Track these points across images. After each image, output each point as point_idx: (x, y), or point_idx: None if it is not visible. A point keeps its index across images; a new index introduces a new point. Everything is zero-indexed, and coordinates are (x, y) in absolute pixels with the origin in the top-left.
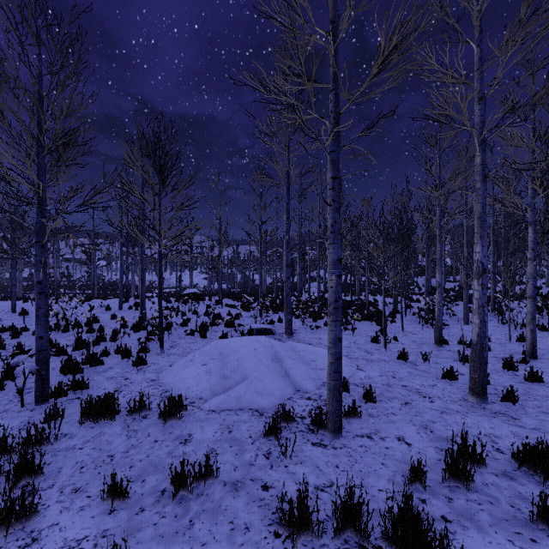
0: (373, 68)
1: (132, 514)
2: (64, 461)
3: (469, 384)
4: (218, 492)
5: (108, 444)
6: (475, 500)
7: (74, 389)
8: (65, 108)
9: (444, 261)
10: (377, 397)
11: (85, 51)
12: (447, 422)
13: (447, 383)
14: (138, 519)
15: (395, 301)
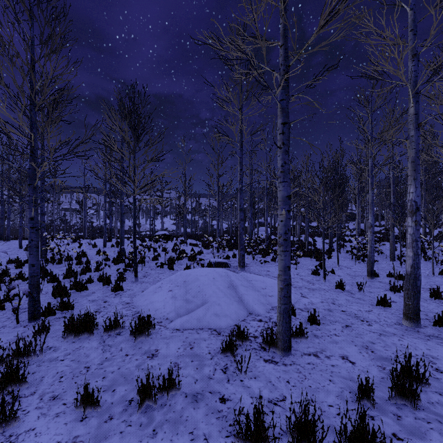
0: (321, 19)
1: (101, 421)
2: (47, 371)
3: (403, 310)
4: (180, 403)
5: (86, 357)
6: (423, 418)
7: (61, 310)
8: (52, 69)
9: None
10: (320, 320)
11: (69, 21)
12: (386, 343)
13: (381, 309)
14: (106, 427)
15: (331, 241)
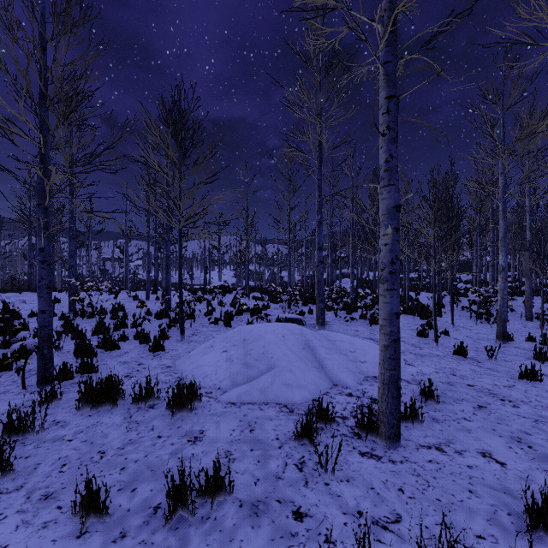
0: None
1: (108, 541)
2: (45, 456)
3: None
4: (230, 517)
5: (102, 437)
6: None
7: (81, 373)
8: (64, 45)
9: (497, 250)
10: (439, 397)
11: None
12: None
13: (528, 384)
14: None
15: (439, 295)
